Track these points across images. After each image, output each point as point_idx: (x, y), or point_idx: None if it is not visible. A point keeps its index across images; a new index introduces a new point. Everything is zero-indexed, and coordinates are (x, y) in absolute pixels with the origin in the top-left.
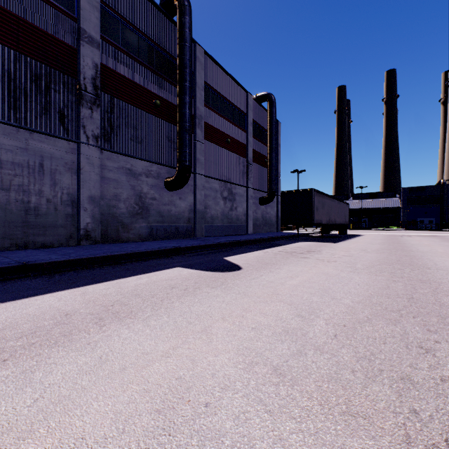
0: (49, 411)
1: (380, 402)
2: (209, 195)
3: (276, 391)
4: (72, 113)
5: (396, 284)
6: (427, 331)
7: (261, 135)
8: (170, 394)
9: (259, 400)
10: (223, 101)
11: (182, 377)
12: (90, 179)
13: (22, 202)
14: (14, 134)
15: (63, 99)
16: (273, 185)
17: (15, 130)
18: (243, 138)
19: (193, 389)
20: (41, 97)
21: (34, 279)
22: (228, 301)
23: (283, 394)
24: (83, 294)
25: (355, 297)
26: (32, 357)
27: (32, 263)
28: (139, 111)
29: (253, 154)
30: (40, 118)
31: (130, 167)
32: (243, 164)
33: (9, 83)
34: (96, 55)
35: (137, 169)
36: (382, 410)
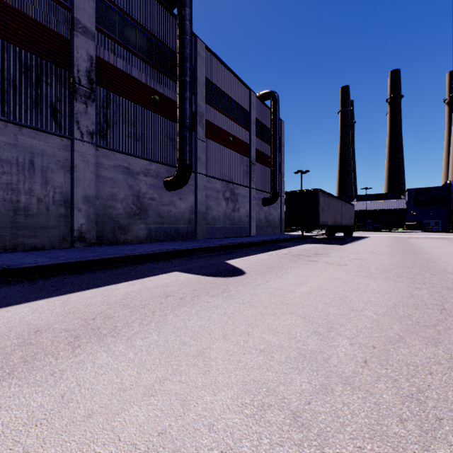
0: None
1: None
2: (210, 195)
3: None
4: (65, 107)
5: (420, 292)
6: None
7: (264, 134)
8: None
9: None
10: (225, 98)
11: (168, 430)
12: (84, 177)
13: (10, 201)
14: (2, 129)
15: (55, 93)
16: (276, 186)
17: (2, 124)
18: (245, 137)
19: (181, 452)
20: (31, 90)
21: (13, 286)
22: (230, 313)
23: None
24: (63, 304)
25: (378, 308)
26: None
27: (14, 267)
28: (137, 107)
29: (256, 154)
30: (30, 113)
31: (128, 165)
32: (245, 164)
33: None
34: (91, 47)
35: (134, 168)
36: None
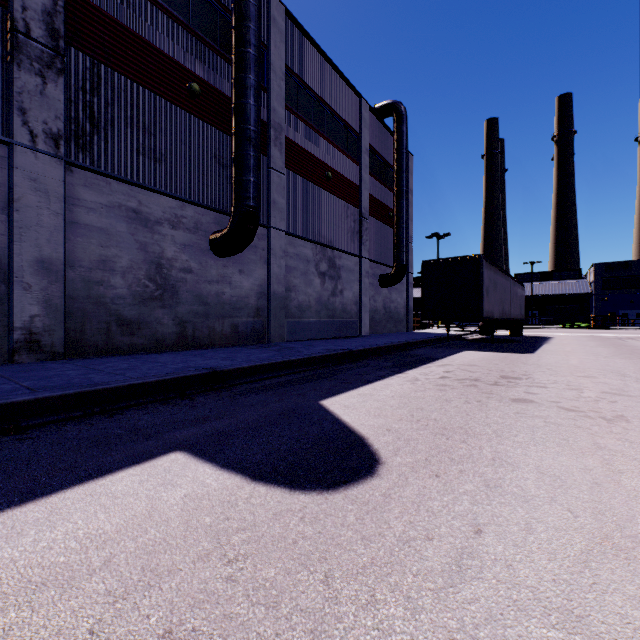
0: None
1: None
2: (295, 268)
3: None
4: None
5: None
6: None
7: (382, 172)
8: None
9: None
10: (320, 106)
11: None
12: (38, 223)
13: None
14: None
15: None
16: (403, 254)
17: None
18: (353, 174)
19: None
20: None
21: None
22: None
23: None
24: None
25: None
26: None
27: None
28: (157, 99)
29: (370, 203)
30: None
31: (137, 206)
32: (353, 218)
33: None
34: None
35: (151, 211)
36: None
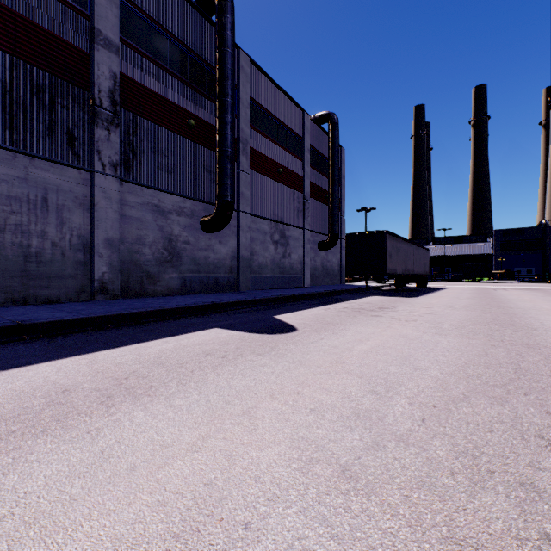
0: (18, 536)
1: (496, 521)
2: (256, 238)
3: (346, 503)
4: (84, 134)
5: (496, 350)
6: (546, 414)
7: (320, 164)
8: (194, 509)
9: (321, 518)
10: (274, 122)
11: (213, 481)
12: (106, 217)
13: (20, 246)
14: (10, 160)
15: (72, 117)
16: (335, 226)
17: (11, 155)
18: (298, 168)
19: (227, 500)
20: (44, 114)
21: (29, 343)
22: (279, 372)
23: (356, 509)
24: (90, 363)
25: (445, 367)
26: (8, 452)
27: (29, 323)
28: (169, 133)
29: (311, 188)
30: (43, 141)
31: (158, 203)
32: (298, 200)
33: (4, 95)
34: (114, 63)
35: (166, 205)
36: (500, 535)
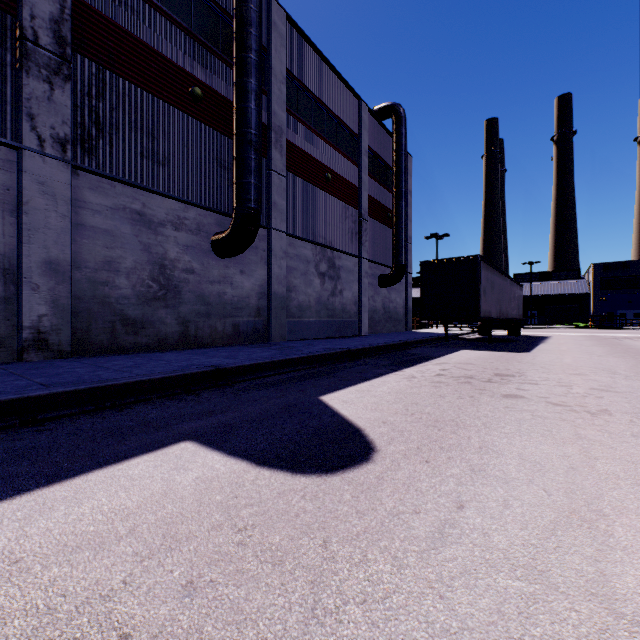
0: None
1: None
2: (295, 268)
3: None
4: (5, 86)
5: None
6: None
7: (381, 173)
8: None
9: None
10: (319, 109)
11: None
12: (46, 225)
13: None
14: None
15: None
16: (402, 255)
17: None
18: (352, 175)
19: None
20: None
21: None
22: None
23: None
24: None
25: None
26: None
27: None
28: (161, 103)
29: (369, 204)
30: None
31: (141, 208)
32: (352, 219)
33: None
34: None
35: (155, 213)
36: None
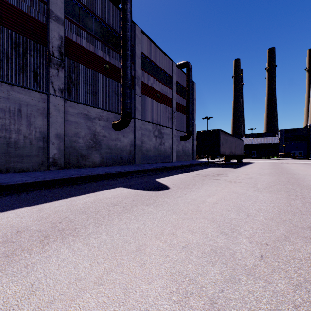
0: None
1: None
2: (144, 134)
3: None
4: (43, 72)
5: (295, 202)
6: None
7: (181, 91)
8: None
9: None
10: (155, 66)
11: None
12: (56, 121)
13: (4, 138)
14: None
15: (36, 62)
16: (190, 127)
17: None
18: (169, 93)
19: None
20: (19, 59)
21: (4, 197)
22: (159, 218)
23: None
24: (39, 211)
25: (266, 214)
26: None
27: (5, 184)
28: (94, 72)
29: (176, 105)
30: (18, 76)
31: (87, 113)
32: (169, 112)
33: None
34: (61, 30)
35: (92, 114)
36: None
